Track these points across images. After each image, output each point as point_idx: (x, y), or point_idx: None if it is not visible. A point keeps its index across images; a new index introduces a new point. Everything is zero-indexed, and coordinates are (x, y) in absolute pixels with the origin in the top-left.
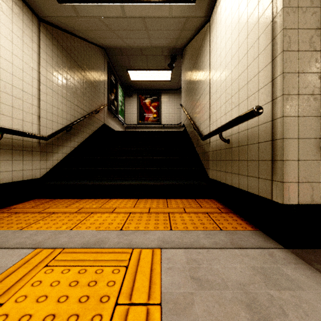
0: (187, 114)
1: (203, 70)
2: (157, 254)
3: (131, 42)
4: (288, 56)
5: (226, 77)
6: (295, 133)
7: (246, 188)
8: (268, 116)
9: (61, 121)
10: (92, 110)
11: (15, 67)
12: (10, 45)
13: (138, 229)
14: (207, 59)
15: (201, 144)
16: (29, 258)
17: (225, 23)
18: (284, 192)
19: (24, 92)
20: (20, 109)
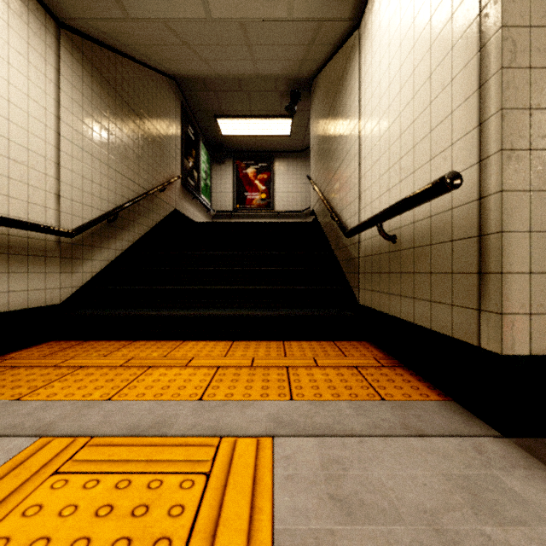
0: (319, 193)
1: (348, 115)
2: (265, 448)
3: (221, 67)
4: (511, 78)
5: (391, 125)
6: (524, 222)
7: (427, 324)
8: (471, 190)
9: (98, 204)
10: (153, 186)
11: (13, 107)
12: (4, 67)
13: (232, 399)
14: (355, 94)
15: (345, 245)
16: (25, 456)
17: (388, 27)
18: (503, 332)
19: (31, 152)
20: (23, 182)
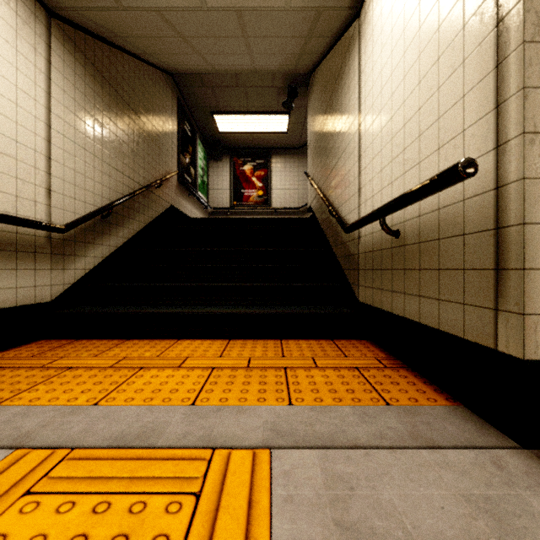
0: (317, 188)
1: (347, 108)
2: (262, 463)
3: (218, 62)
4: (534, 54)
5: (394, 114)
6: None
7: (435, 324)
8: (486, 179)
9: (92, 200)
10: (149, 182)
11: (1, 97)
12: None
13: (227, 404)
14: (354, 86)
15: (344, 241)
16: None
17: (391, 13)
18: (525, 335)
19: (20, 144)
20: (11, 175)
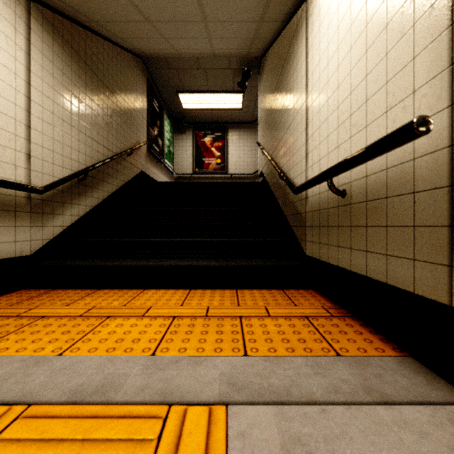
0: (268, 155)
1: (295, 83)
2: (218, 421)
3: (181, 46)
4: None
5: (340, 84)
6: None
7: (382, 278)
8: (439, 137)
9: (69, 165)
10: (121, 150)
11: None
12: None
13: (185, 355)
14: (302, 63)
15: (292, 201)
16: None
17: None
18: None
19: (1, 113)
20: None
